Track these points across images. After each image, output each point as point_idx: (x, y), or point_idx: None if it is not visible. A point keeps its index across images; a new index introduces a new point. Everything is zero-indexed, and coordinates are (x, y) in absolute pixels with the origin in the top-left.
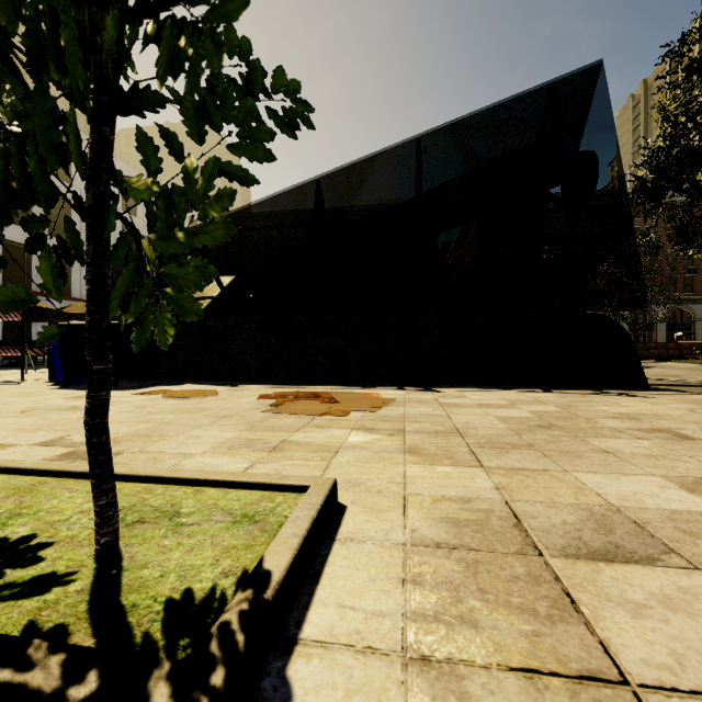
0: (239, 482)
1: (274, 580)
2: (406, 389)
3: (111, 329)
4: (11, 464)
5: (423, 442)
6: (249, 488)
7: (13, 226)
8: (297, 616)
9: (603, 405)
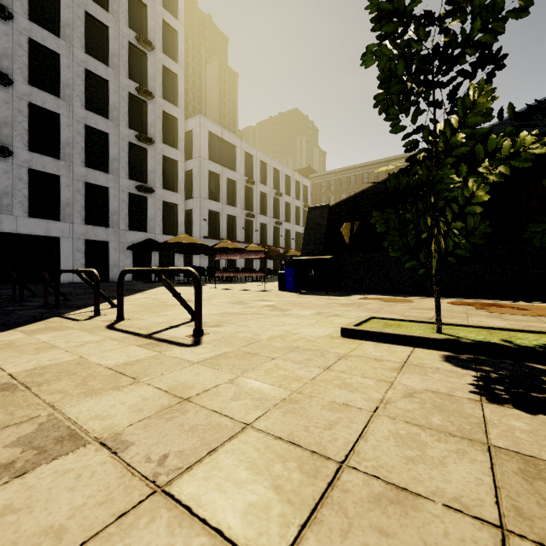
0: None
1: None
2: None
3: (326, 261)
4: (454, 323)
5: None
6: None
7: (212, 202)
8: None
9: None
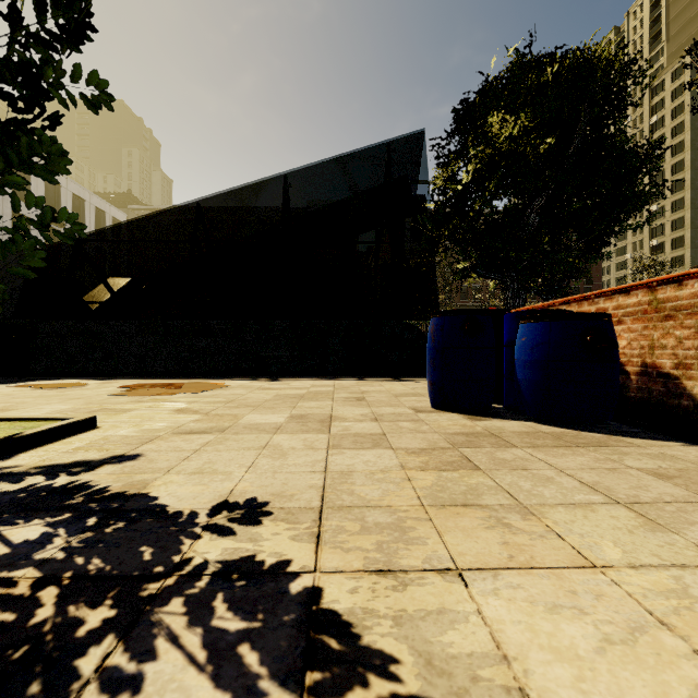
0: (40, 418)
1: (22, 434)
2: (255, 380)
3: None
4: None
5: (196, 406)
6: (45, 421)
7: None
8: (33, 448)
9: (370, 386)
